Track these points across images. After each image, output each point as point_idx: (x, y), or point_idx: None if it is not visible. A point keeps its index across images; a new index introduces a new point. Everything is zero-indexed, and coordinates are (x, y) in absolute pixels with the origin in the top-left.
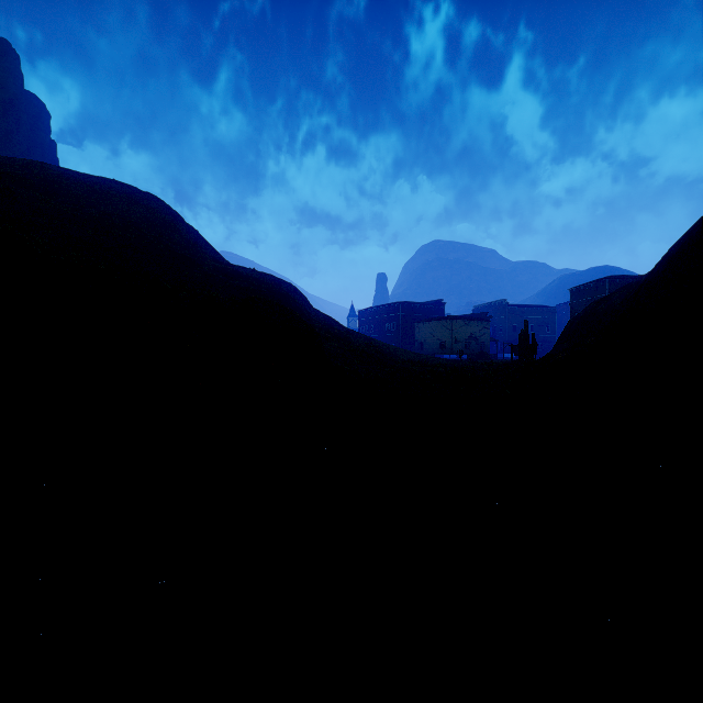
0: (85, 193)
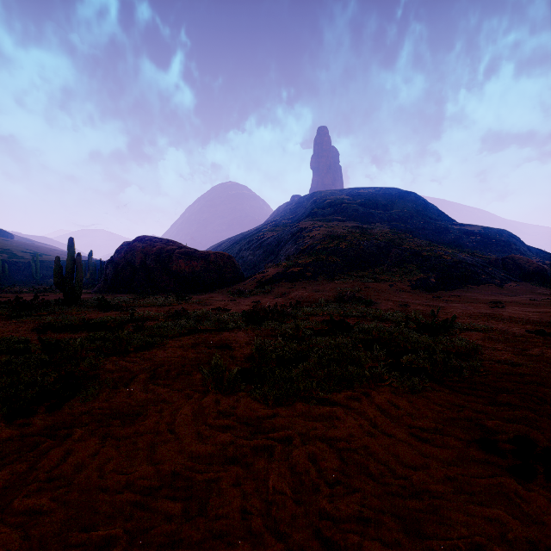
0: (386, 203)
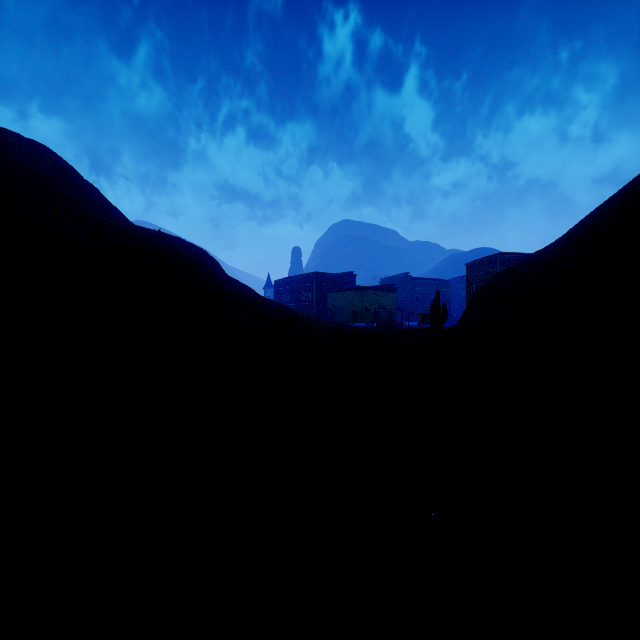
0: None
